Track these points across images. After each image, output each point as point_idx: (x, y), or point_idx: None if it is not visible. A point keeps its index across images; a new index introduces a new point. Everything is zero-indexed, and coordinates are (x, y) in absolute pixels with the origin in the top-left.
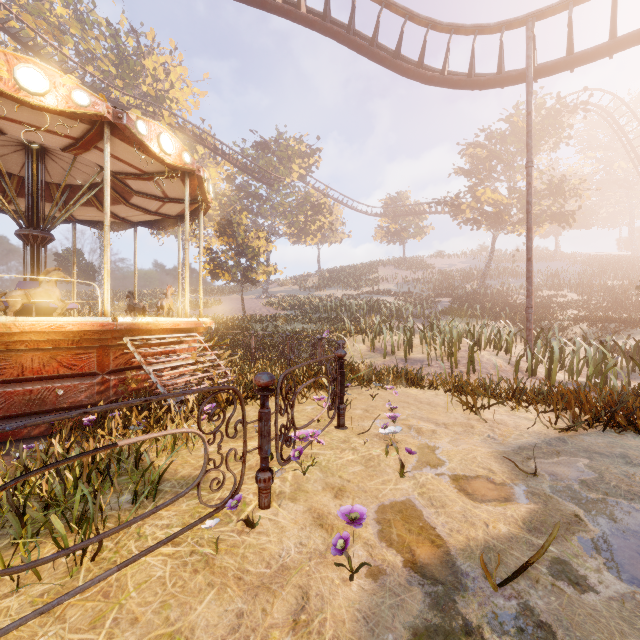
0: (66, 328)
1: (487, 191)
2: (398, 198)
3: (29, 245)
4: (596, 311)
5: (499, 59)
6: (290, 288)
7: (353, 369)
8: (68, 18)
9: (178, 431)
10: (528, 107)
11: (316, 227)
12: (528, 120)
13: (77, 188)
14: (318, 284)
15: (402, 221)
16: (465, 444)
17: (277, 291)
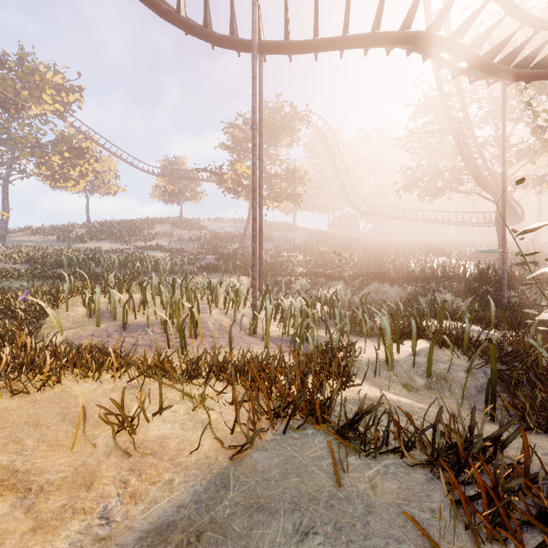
0: None
1: (243, 166)
2: (175, 162)
3: None
4: (313, 268)
5: (231, 18)
6: (45, 238)
7: (1, 357)
8: None
9: None
10: (253, 70)
11: (78, 172)
12: (253, 83)
13: None
14: (82, 235)
15: (178, 183)
16: None
17: (24, 240)
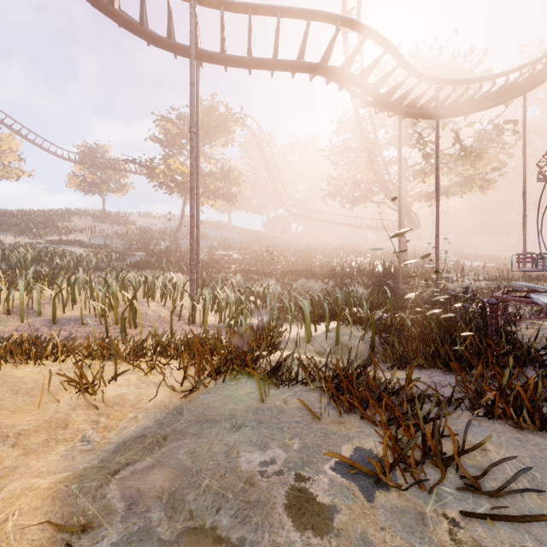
0: None
1: (177, 162)
2: (97, 149)
3: None
4: (248, 266)
5: (169, 22)
6: None
7: None
8: None
9: None
10: (191, 77)
11: None
12: (191, 89)
13: None
14: None
15: (101, 173)
16: (18, 479)
17: None
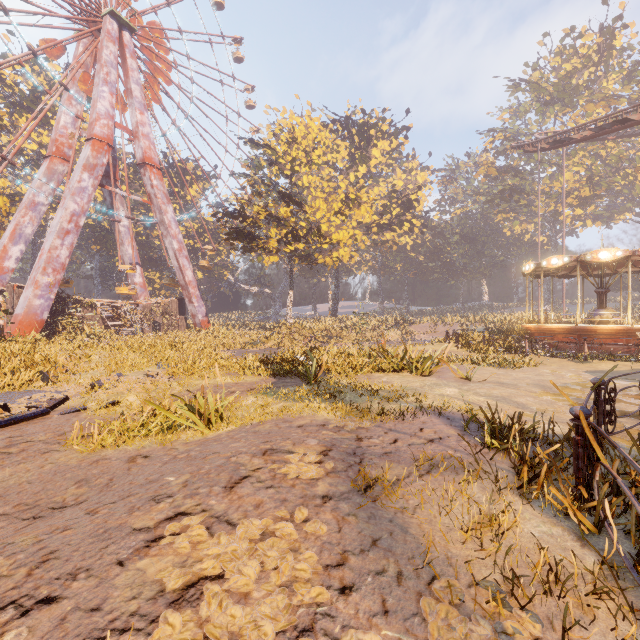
0: (613, 328)
1: None
2: None
3: (599, 295)
4: None
5: None
6: None
7: None
8: (621, 75)
9: (629, 344)
10: None
11: None
12: None
13: (621, 262)
14: None
15: None
16: None
17: None
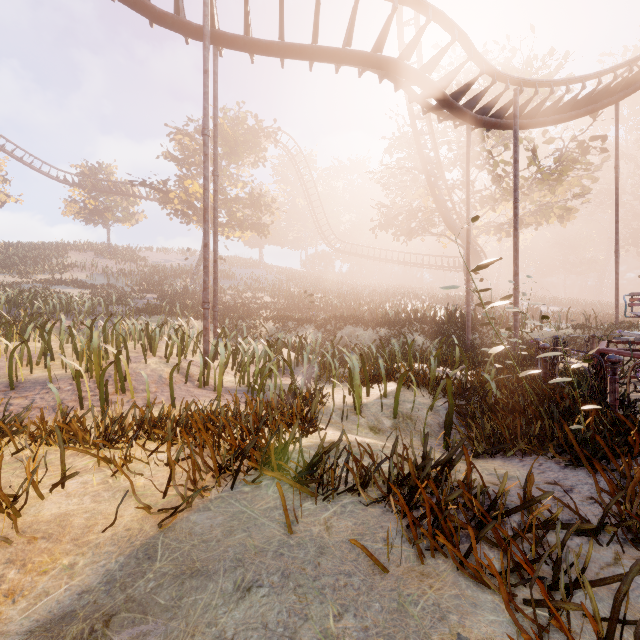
0: None
1: (195, 184)
2: (100, 170)
3: None
4: (282, 311)
5: None
6: None
7: None
8: None
9: None
10: (205, 63)
11: None
12: (205, 79)
13: None
14: None
15: (105, 199)
16: None
17: None
